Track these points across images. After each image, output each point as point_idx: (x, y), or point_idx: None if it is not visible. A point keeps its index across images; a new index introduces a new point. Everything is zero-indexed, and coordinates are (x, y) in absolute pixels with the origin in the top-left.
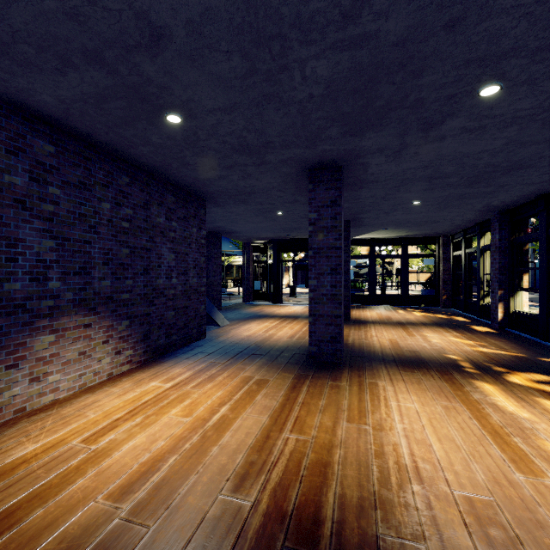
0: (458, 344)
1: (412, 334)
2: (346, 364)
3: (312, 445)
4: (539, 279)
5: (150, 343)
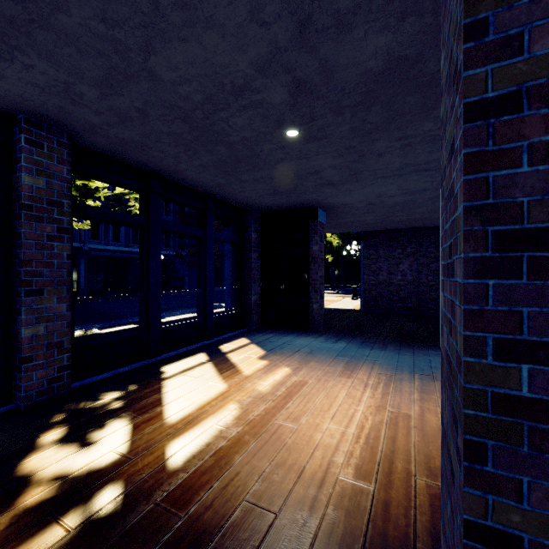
0: None
1: None
2: None
3: (437, 401)
4: None
5: None
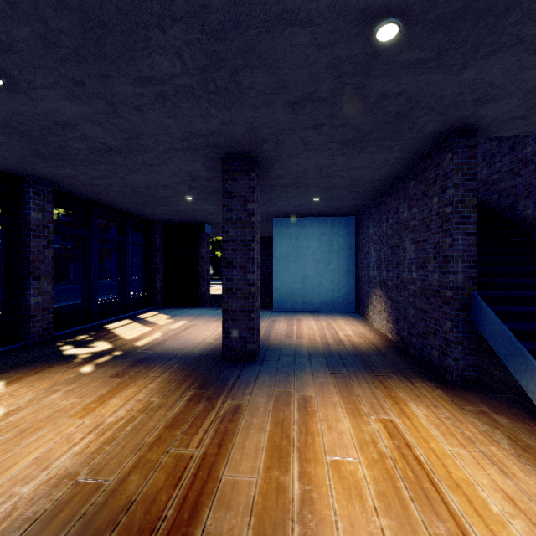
0: None
1: None
2: None
3: None
4: None
5: (400, 329)
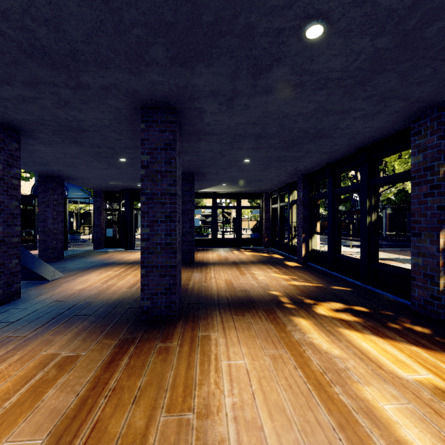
0: (278, 279)
1: (244, 273)
2: (182, 315)
3: None
4: (328, 226)
5: None
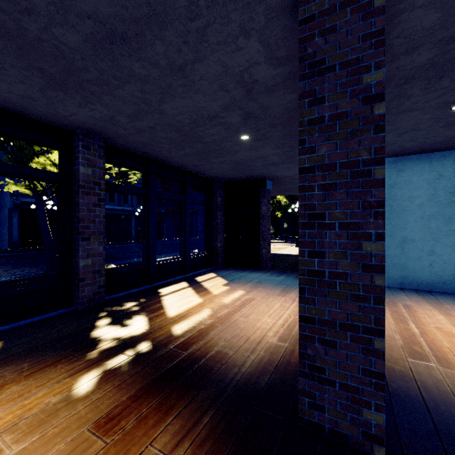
0: None
1: None
2: None
3: None
4: None
5: None
